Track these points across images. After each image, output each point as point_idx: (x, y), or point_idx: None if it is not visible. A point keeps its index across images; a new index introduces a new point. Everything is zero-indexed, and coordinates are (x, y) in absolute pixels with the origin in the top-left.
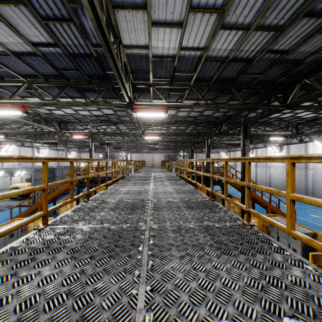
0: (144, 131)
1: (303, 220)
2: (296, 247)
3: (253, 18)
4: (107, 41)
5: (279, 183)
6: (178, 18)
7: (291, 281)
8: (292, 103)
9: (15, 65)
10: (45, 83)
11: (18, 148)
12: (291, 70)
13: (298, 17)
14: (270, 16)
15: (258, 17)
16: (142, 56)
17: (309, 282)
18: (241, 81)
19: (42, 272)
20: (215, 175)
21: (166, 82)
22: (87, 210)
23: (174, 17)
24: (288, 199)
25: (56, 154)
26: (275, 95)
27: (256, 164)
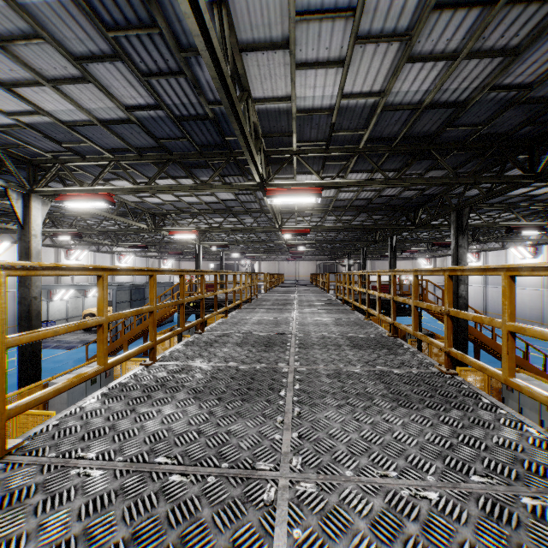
0: (282, 225)
1: None
2: None
3: (462, 41)
4: (233, 102)
5: (533, 316)
6: (337, 54)
7: (495, 443)
8: (546, 171)
9: (100, 137)
10: (138, 159)
11: (93, 255)
12: (540, 114)
13: (544, 32)
14: (493, 35)
15: (471, 39)
16: (280, 111)
17: (523, 446)
18: (448, 137)
19: (163, 410)
20: (398, 297)
21: (318, 147)
22: (204, 344)
23: (331, 53)
24: (503, 331)
25: (145, 263)
26: (513, 159)
27: (485, 280)
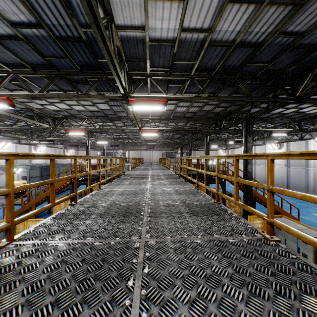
0: (141, 127)
1: (306, 219)
2: (307, 252)
3: None
4: (93, 8)
5: (279, 181)
6: None
7: None
8: (302, 95)
9: None
10: (32, 73)
11: (15, 145)
12: (303, 57)
13: None
14: None
15: None
16: (137, 39)
17: None
18: (246, 71)
19: None
20: (221, 175)
21: (164, 72)
22: (71, 216)
23: None
24: None
25: (54, 151)
26: (283, 87)
27: (254, 162)
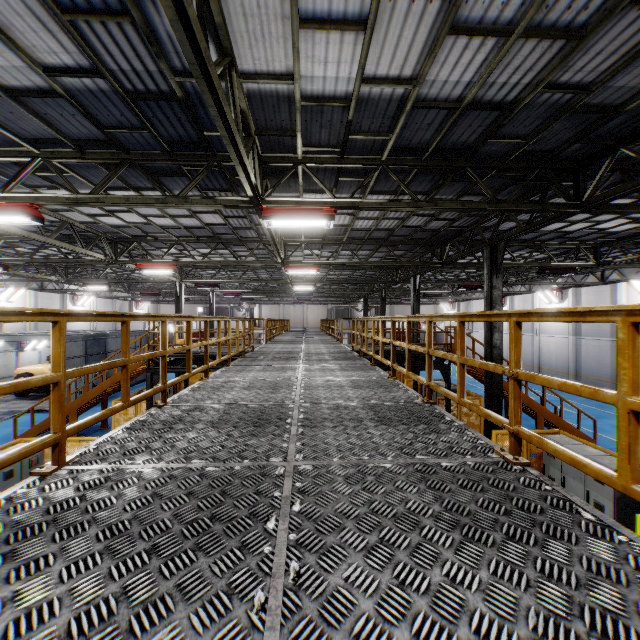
0: (285, 259)
1: (610, 440)
2: (603, 499)
3: (520, 10)
4: (201, 52)
5: (559, 366)
6: (357, 10)
7: None
8: (594, 199)
9: (13, 118)
10: (77, 157)
11: (34, 295)
12: (593, 128)
13: (619, 7)
14: (559, 4)
15: (532, 7)
16: (279, 97)
17: None
18: (487, 153)
19: (24, 594)
20: (435, 351)
21: (330, 155)
22: (160, 426)
23: (348, 8)
24: (620, 409)
25: (110, 306)
26: (558, 183)
27: None
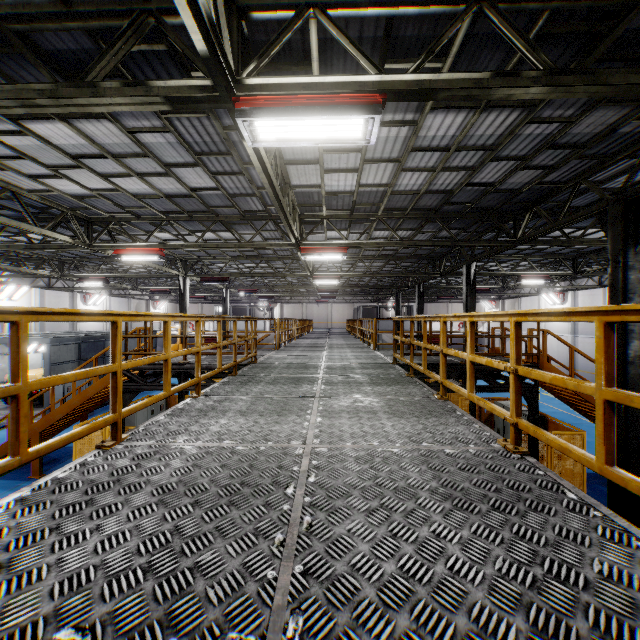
0: (301, 240)
1: None
2: None
3: None
4: None
5: None
6: None
7: None
8: None
9: None
10: None
11: (39, 293)
12: None
13: None
14: None
15: None
16: None
17: None
18: None
19: None
20: None
21: None
22: None
23: None
24: None
25: (126, 305)
26: None
27: (574, 328)
